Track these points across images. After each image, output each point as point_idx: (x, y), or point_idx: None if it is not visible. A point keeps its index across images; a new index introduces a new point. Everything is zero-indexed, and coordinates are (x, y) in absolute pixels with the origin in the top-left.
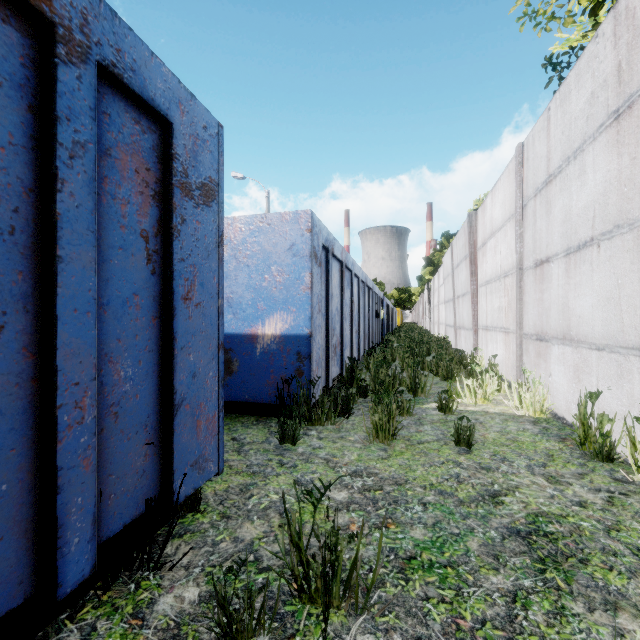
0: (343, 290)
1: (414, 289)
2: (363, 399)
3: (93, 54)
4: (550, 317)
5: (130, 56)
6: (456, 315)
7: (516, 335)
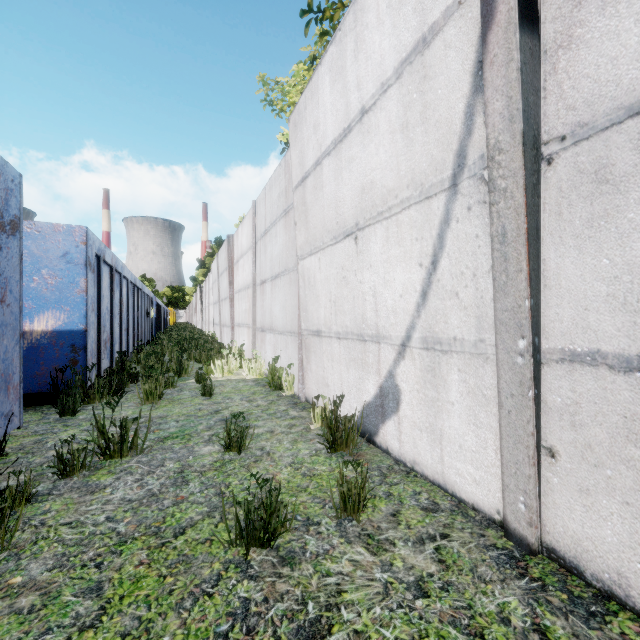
0: (113, 292)
1: (188, 289)
2: (134, 384)
3: None
4: (266, 317)
5: None
6: (221, 315)
7: (252, 329)
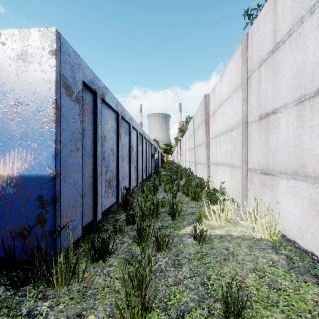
0: (119, 135)
1: (173, 144)
2: (131, 226)
3: None
4: (277, 156)
5: None
6: (196, 156)
7: (242, 169)
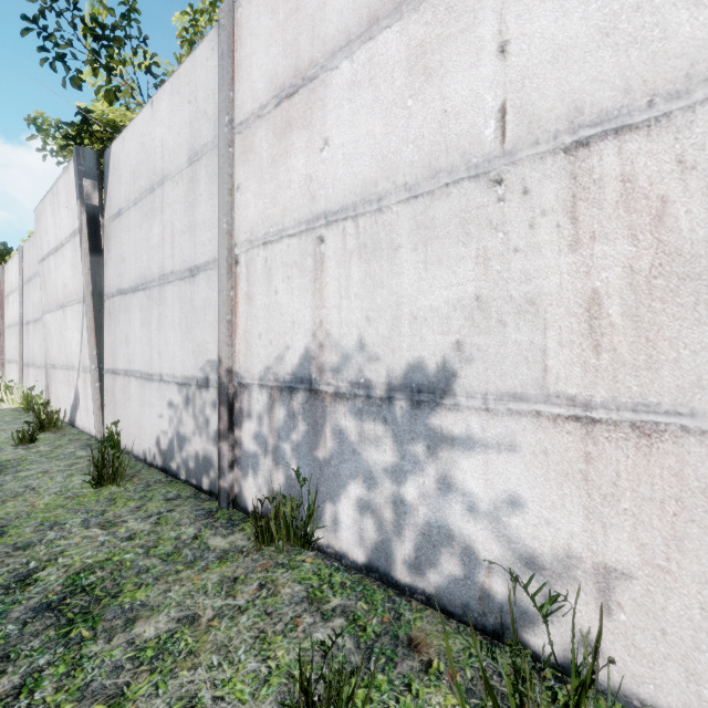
0: None
1: None
2: None
3: None
4: (30, 354)
5: None
6: None
7: (19, 364)
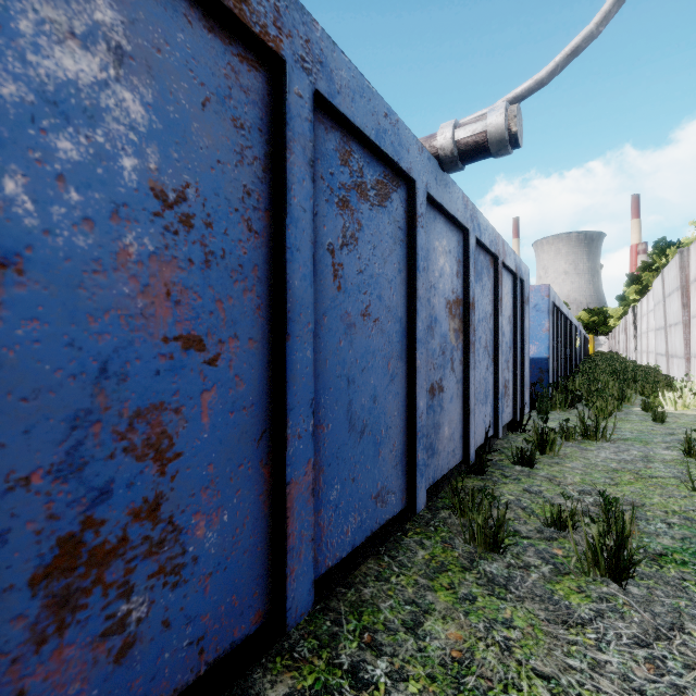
0: (558, 327)
1: (612, 310)
2: (578, 404)
3: (519, 275)
4: None
5: (521, 268)
6: (668, 344)
7: None
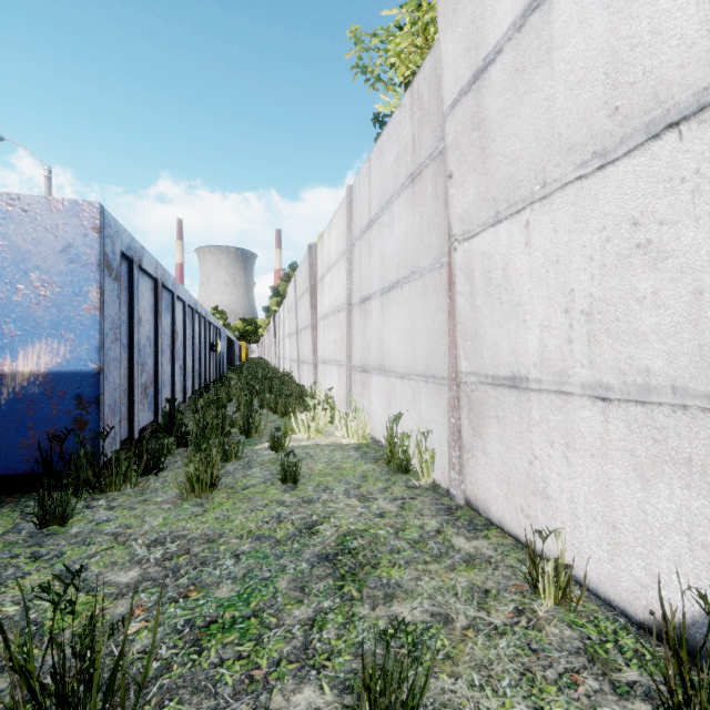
0: (159, 315)
1: (261, 321)
2: (184, 449)
3: None
4: (371, 350)
5: None
6: (299, 349)
7: (347, 367)
